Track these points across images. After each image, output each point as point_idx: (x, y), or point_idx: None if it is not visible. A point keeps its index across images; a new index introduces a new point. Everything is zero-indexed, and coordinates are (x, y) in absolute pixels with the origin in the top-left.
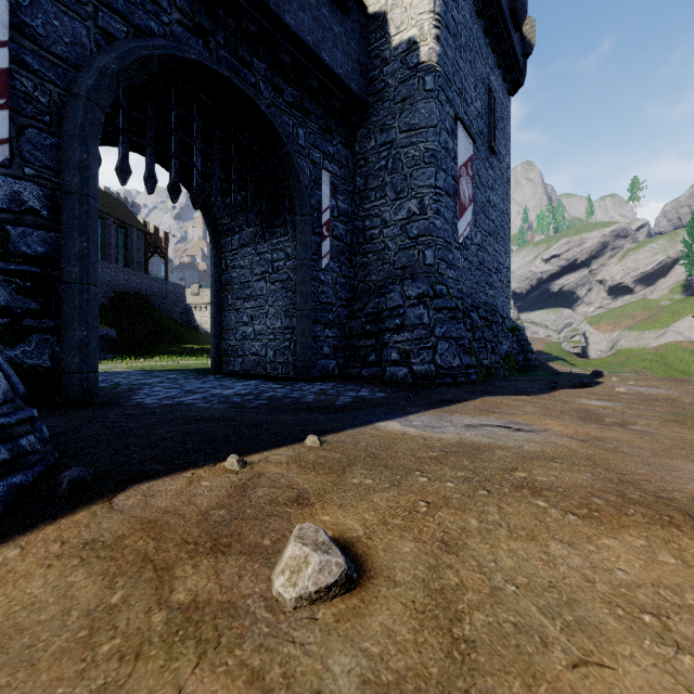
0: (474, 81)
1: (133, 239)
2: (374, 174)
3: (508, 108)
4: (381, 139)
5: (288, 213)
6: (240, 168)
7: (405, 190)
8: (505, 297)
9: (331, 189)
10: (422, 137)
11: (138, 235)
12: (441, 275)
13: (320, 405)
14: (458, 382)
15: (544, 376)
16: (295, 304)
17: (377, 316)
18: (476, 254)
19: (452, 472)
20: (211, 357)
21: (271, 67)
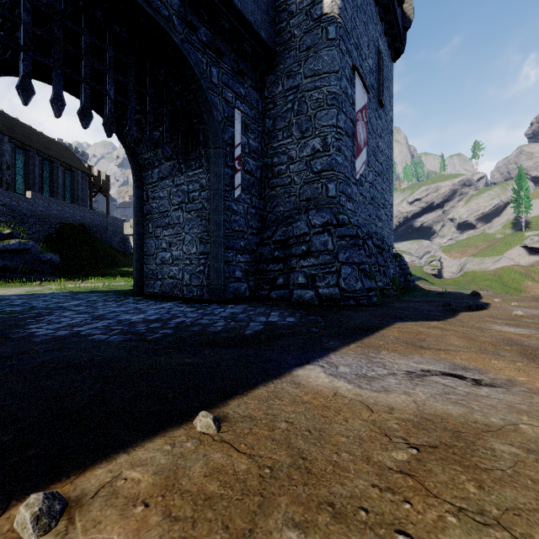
0: (367, 41)
1: (79, 179)
2: (282, 115)
3: (391, 72)
4: (287, 84)
5: (203, 146)
6: (155, 101)
7: (309, 129)
8: (390, 229)
9: (242, 127)
10: (325, 81)
11: (83, 177)
12: (342, 207)
13: (228, 335)
14: (360, 304)
15: (432, 297)
16: (209, 231)
17: (285, 243)
18: (369, 190)
19: (470, 535)
20: (134, 280)
21: (185, 4)
